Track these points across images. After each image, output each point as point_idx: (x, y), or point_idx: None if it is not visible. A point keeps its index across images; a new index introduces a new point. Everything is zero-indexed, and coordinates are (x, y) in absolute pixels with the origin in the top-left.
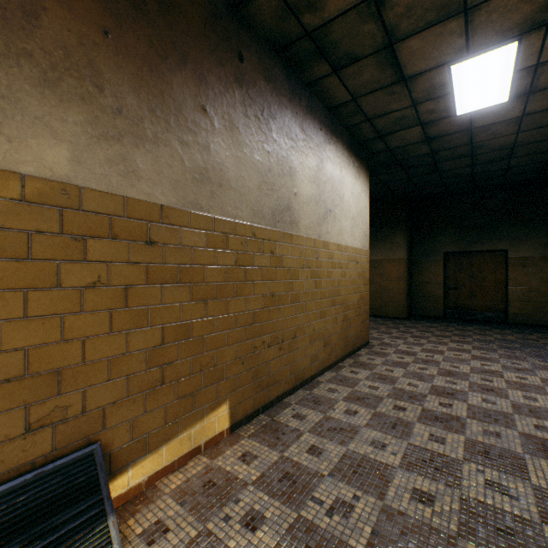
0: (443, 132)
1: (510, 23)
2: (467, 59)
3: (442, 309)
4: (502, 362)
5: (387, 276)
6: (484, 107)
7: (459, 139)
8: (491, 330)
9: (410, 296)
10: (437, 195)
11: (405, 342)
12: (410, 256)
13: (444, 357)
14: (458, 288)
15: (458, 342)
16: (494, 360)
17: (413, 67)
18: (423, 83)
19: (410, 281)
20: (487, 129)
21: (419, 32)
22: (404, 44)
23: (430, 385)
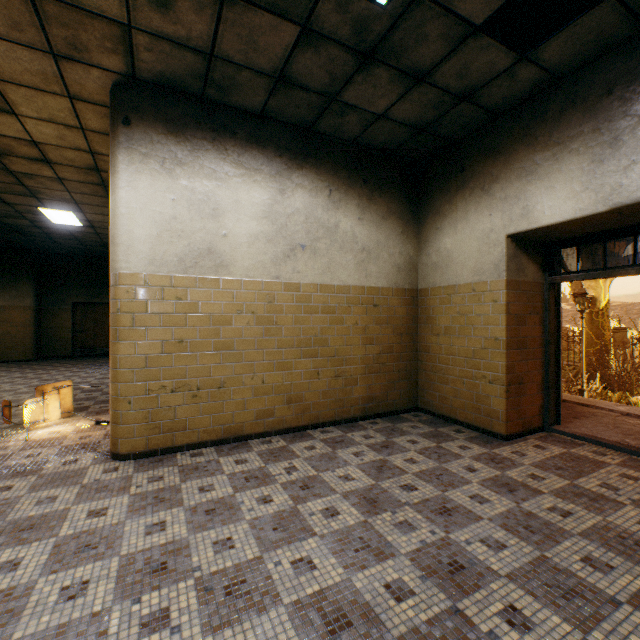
0: (49, 227)
1: (65, 207)
2: (48, 209)
3: (72, 349)
4: (89, 371)
5: (13, 322)
6: (71, 225)
7: (64, 232)
8: (104, 359)
9: (41, 340)
10: (66, 255)
11: (23, 373)
12: (41, 304)
13: (51, 375)
14: (86, 332)
15: (70, 367)
16: (85, 371)
17: (12, 201)
18: (23, 207)
19: (41, 326)
20: (81, 233)
21: (12, 194)
22: (3, 194)
23: (28, 385)
